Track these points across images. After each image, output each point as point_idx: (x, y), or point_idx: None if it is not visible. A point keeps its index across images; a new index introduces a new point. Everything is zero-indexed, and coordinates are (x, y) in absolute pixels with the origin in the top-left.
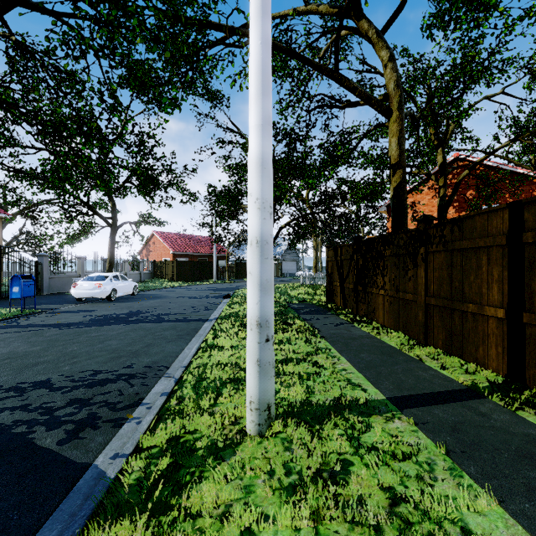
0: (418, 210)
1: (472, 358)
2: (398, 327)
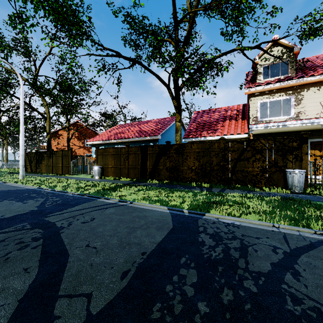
0: (64, 137)
1: (58, 173)
2: (47, 172)
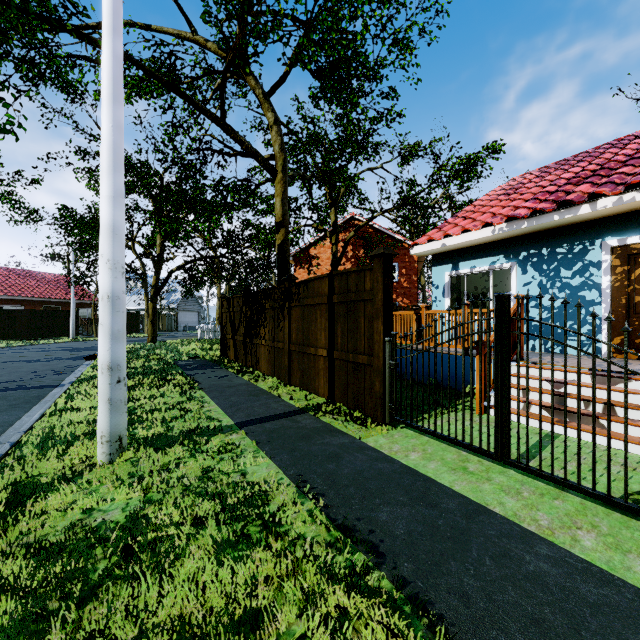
0: (322, 263)
1: (313, 389)
2: (274, 374)
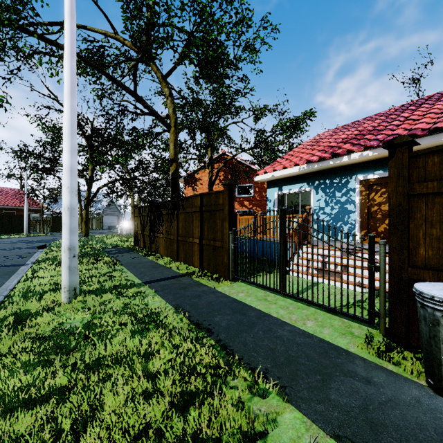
0: (203, 183)
1: (191, 263)
2: (168, 255)
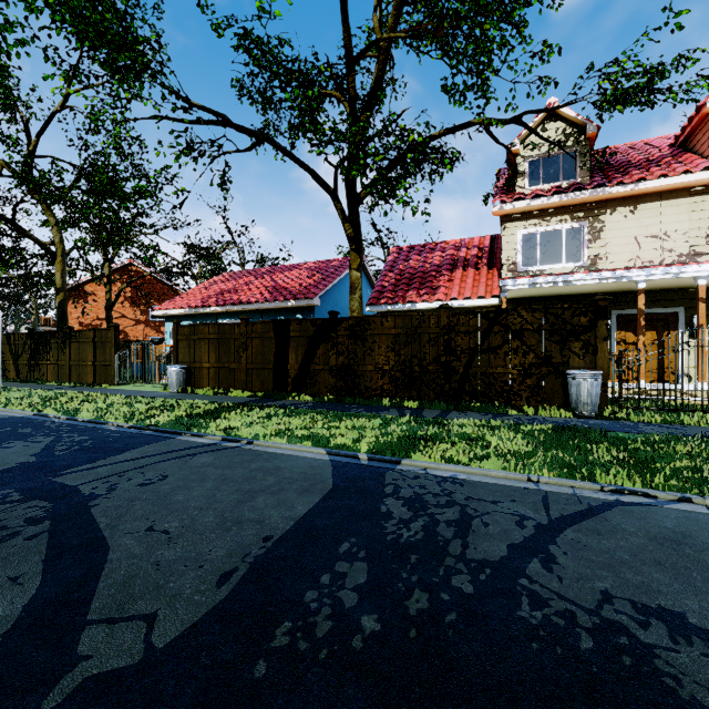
0: (99, 300)
1: (85, 381)
2: (58, 379)
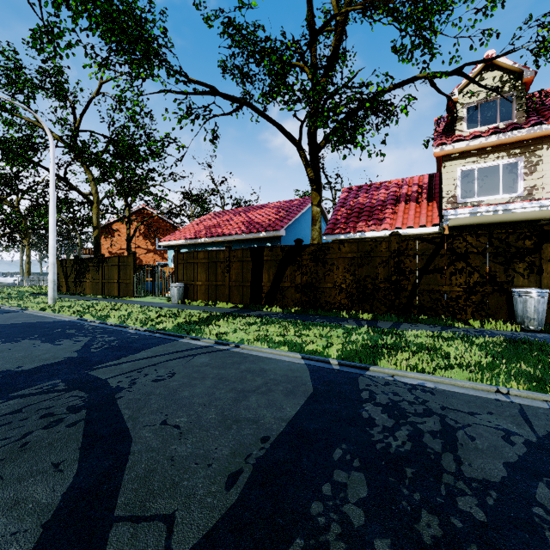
0: (122, 235)
1: (113, 294)
2: (94, 293)
